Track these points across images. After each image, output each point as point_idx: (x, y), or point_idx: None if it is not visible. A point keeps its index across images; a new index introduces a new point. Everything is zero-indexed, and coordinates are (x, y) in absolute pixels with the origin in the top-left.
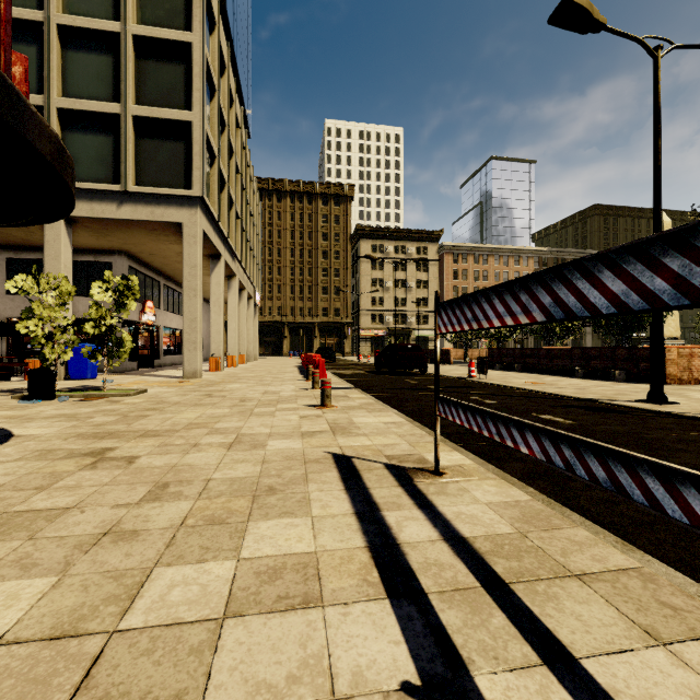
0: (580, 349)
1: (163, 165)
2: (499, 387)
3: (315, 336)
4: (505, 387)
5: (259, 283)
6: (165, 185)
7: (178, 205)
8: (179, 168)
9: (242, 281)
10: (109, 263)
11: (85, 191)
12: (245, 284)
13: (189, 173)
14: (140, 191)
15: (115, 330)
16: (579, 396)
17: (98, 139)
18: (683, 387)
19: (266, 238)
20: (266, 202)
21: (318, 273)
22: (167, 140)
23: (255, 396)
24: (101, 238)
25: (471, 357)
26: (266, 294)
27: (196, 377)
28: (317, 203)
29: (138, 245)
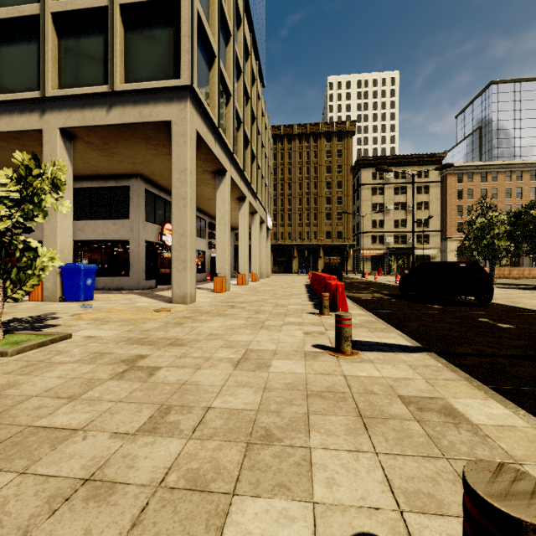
0: None
1: (152, 58)
2: None
3: (320, 256)
4: None
5: (271, 210)
6: (154, 80)
7: (167, 100)
8: (168, 59)
9: (253, 204)
10: (128, 187)
11: (78, 99)
12: (256, 208)
13: (179, 62)
14: (127, 89)
15: (6, 240)
16: None
17: (90, 41)
18: None
19: (278, 176)
20: (278, 146)
21: (323, 202)
22: (156, 28)
23: (210, 380)
24: (111, 159)
25: None
26: (278, 222)
27: (185, 302)
28: (322, 141)
29: (146, 165)
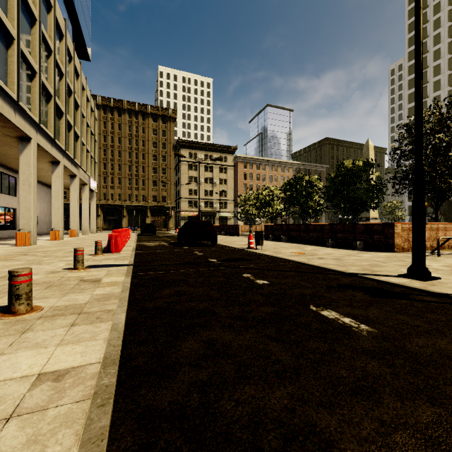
0: (329, 225)
1: None
2: (271, 259)
3: (147, 216)
4: (277, 258)
5: (97, 174)
6: None
7: None
8: None
9: (70, 168)
10: None
11: None
12: (75, 172)
13: None
14: None
15: None
16: (344, 270)
17: None
18: (409, 255)
19: (109, 143)
20: (109, 116)
21: (150, 171)
22: None
23: None
24: None
25: (254, 230)
26: (109, 184)
27: None
28: (149, 120)
29: None
